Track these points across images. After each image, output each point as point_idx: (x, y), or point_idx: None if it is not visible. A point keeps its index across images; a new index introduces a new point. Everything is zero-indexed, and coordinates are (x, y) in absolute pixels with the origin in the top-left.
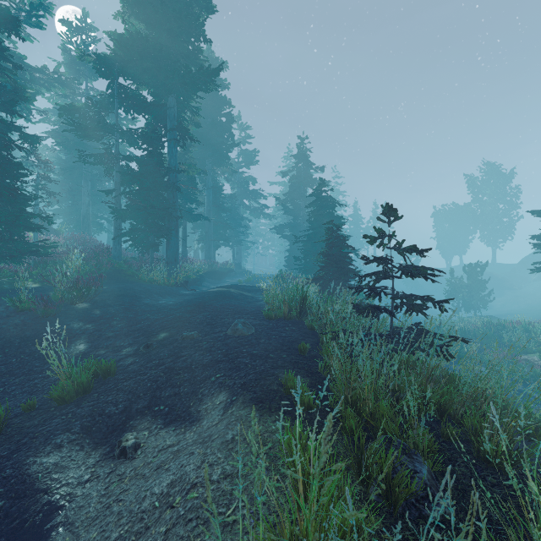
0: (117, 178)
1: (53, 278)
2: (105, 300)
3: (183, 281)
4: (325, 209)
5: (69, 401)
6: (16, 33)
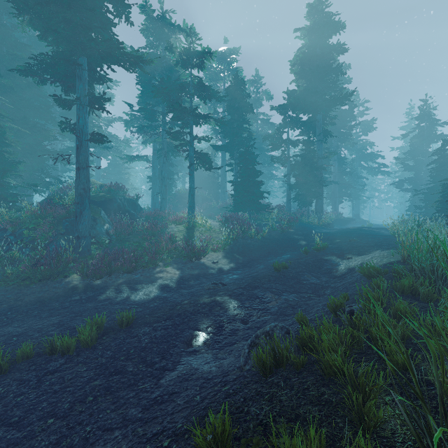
0: (288, 167)
1: (266, 220)
2: (299, 229)
3: (326, 223)
4: (447, 164)
5: (319, 251)
6: (252, 111)
